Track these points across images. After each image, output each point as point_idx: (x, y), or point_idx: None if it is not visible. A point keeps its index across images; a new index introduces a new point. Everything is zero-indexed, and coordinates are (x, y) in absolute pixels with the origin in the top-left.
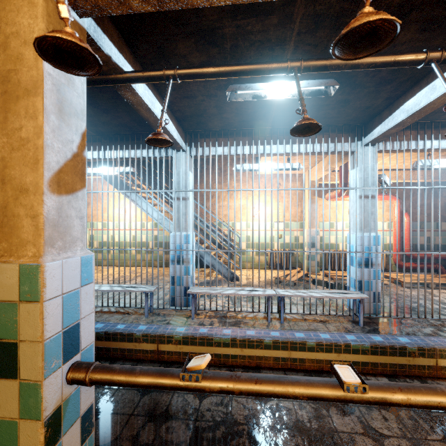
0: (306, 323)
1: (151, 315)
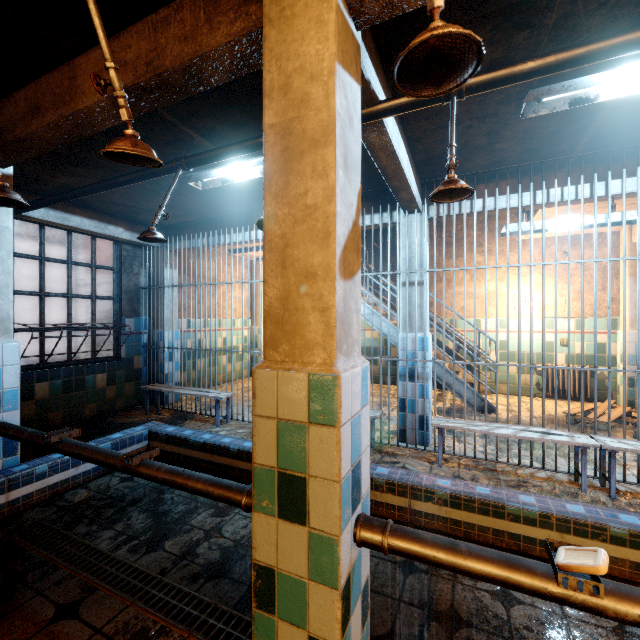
0: None
1: (374, 451)
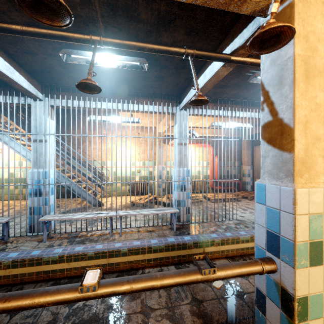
0: (138, 234)
1: (3, 243)
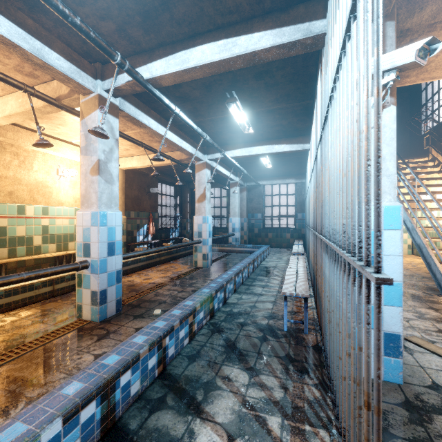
0: (289, 305)
1: None
